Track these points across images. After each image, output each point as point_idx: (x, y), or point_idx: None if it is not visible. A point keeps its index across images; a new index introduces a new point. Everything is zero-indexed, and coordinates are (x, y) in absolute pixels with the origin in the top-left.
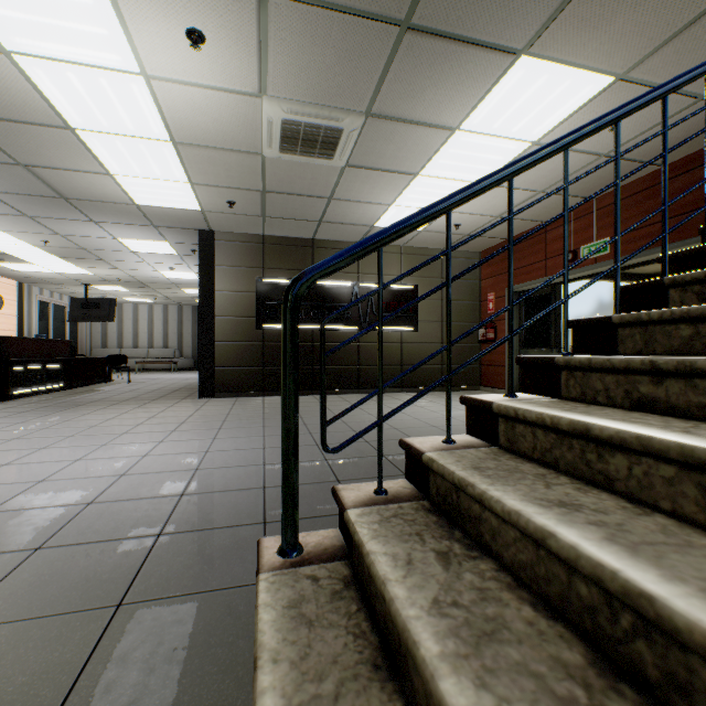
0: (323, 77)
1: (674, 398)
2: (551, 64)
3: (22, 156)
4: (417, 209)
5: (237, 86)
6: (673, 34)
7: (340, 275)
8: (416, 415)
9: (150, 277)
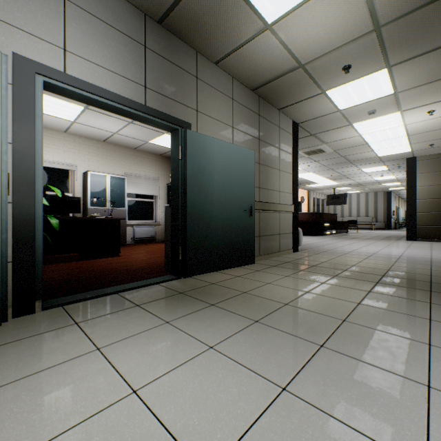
0: None
1: None
2: None
3: (344, 154)
4: None
5: None
6: None
7: None
8: None
9: (366, 181)
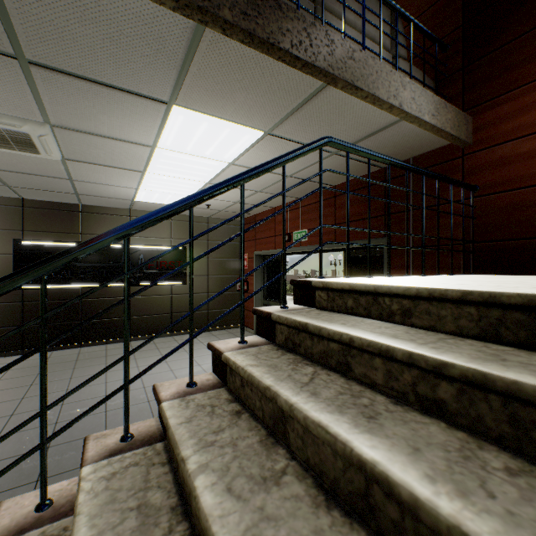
0: None
1: None
2: (204, 115)
3: None
4: (165, 193)
5: None
6: (290, 112)
7: None
8: (150, 379)
9: None
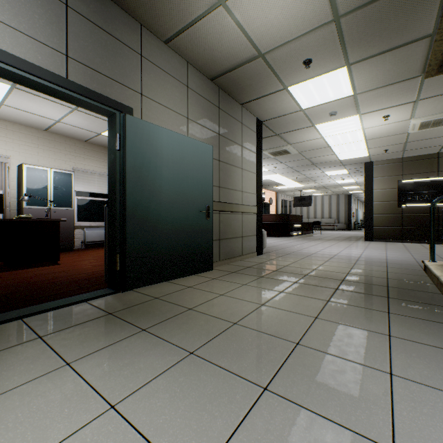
0: None
1: None
2: None
3: (308, 156)
4: None
5: (399, 120)
6: None
7: None
8: None
9: (329, 184)
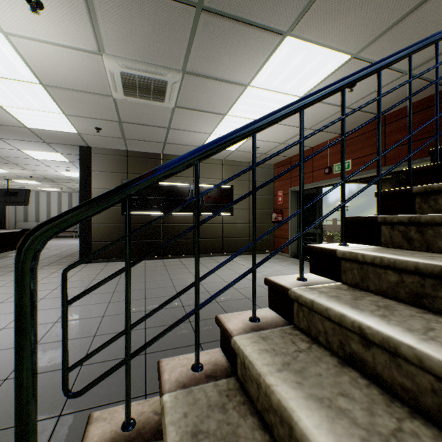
0: (145, 42)
1: (380, 368)
2: (307, 43)
3: None
4: None
5: (80, 45)
6: (387, 28)
7: (181, 178)
8: (226, 277)
9: (54, 175)
